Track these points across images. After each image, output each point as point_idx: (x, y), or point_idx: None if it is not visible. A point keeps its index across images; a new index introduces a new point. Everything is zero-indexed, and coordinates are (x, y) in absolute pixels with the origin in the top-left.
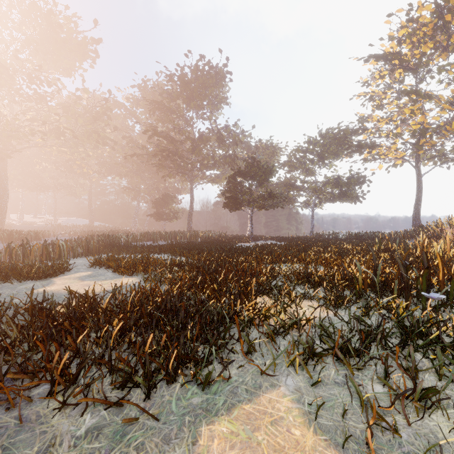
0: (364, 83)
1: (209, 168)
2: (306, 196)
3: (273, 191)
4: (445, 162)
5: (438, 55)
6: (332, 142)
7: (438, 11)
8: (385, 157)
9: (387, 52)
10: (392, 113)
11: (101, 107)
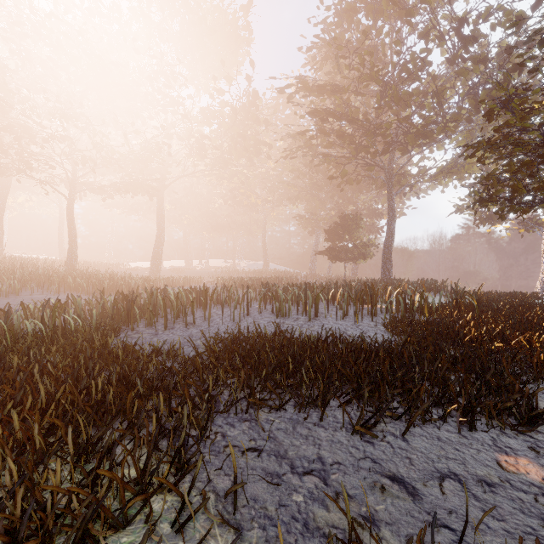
0: None
1: (428, 135)
2: None
3: None
4: None
5: None
6: None
7: None
8: None
9: None
10: None
11: (248, 96)
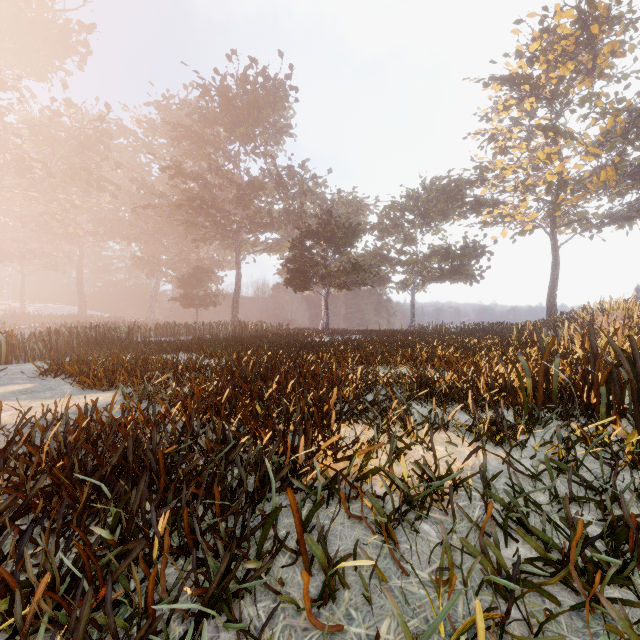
0: (483, 116)
1: (264, 229)
2: (404, 273)
3: (359, 262)
4: (589, 228)
5: (581, 81)
6: (440, 197)
7: (582, 20)
8: (511, 220)
9: (515, 72)
10: (519, 160)
11: (95, 130)
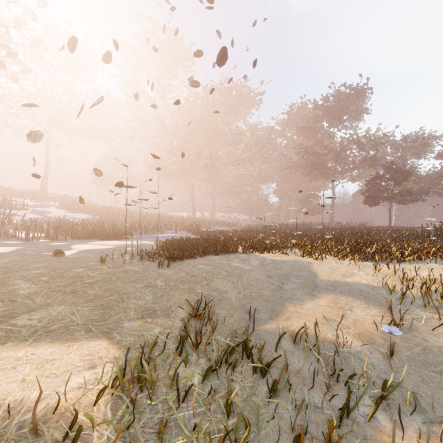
0: None
1: (350, 171)
2: None
3: (410, 189)
4: None
5: None
6: None
7: None
8: None
9: None
10: None
11: (265, 138)
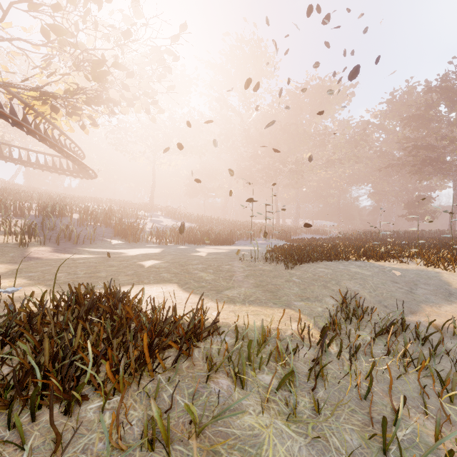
0: None
1: None
2: None
3: None
4: None
5: None
6: None
7: None
8: None
9: None
10: None
11: (359, 135)
